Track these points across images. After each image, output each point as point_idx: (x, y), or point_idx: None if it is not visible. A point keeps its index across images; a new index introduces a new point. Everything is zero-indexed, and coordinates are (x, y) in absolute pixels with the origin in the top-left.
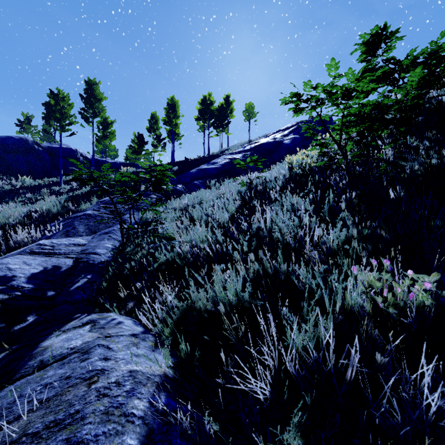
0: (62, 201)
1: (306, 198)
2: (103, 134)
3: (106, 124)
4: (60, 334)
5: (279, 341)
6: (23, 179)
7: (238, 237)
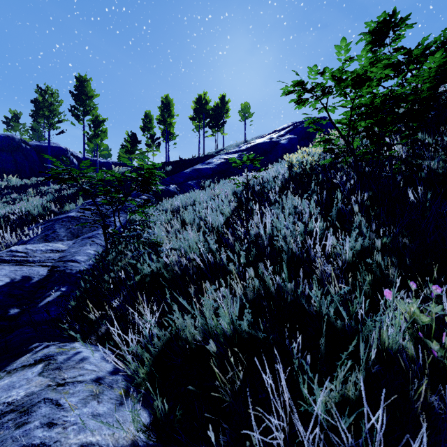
0: (44, 203)
1: (310, 200)
2: (95, 132)
3: (97, 122)
4: (3, 376)
5: (286, 384)
6: (9, 179)
7: (234, 244)
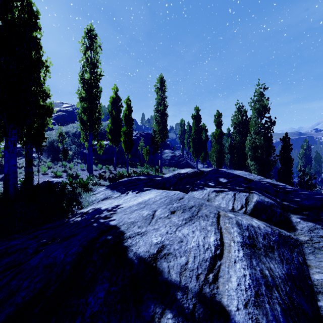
0: None
1: None
2: None
3: None
4: None
5: None
6: None
7: None
